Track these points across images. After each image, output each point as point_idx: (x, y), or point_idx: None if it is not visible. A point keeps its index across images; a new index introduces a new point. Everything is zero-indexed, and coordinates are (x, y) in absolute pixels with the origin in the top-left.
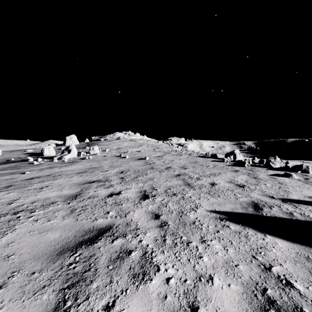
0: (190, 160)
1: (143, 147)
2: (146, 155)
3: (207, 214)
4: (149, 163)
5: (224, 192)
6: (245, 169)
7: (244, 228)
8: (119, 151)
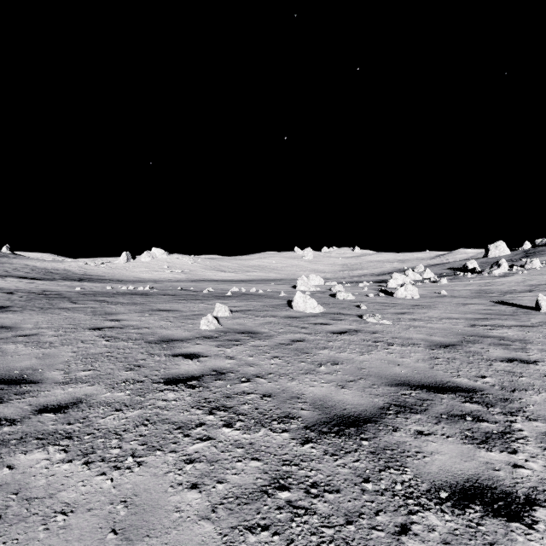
0: None
1: None
2: None
3: None
4: None
5: None
6: None
7: None
8: None
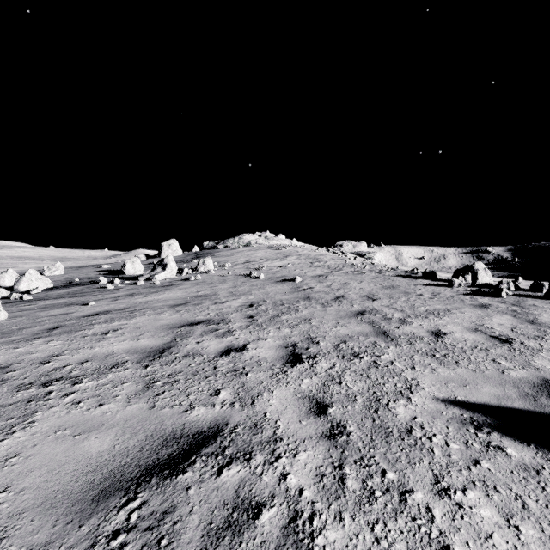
0: (382, 283)
1: (291, 260)
2: (295, 274)
3: (439, 410)
4: (303, 287)
5: (469, 354)
6: (503, 303)
7: (547, 459)
8: (248, 266)
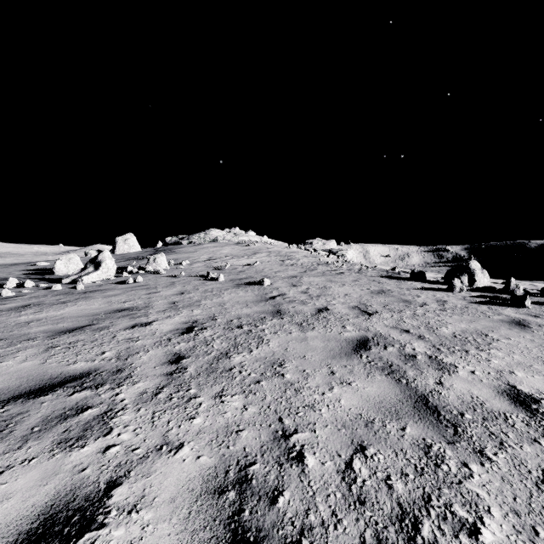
0: (369, 287)
1: (260, 257)
2: (264, 274)
3: None
4: (272, 294)
5: None
6: (538, 317)
7: None
8: (209, 264)
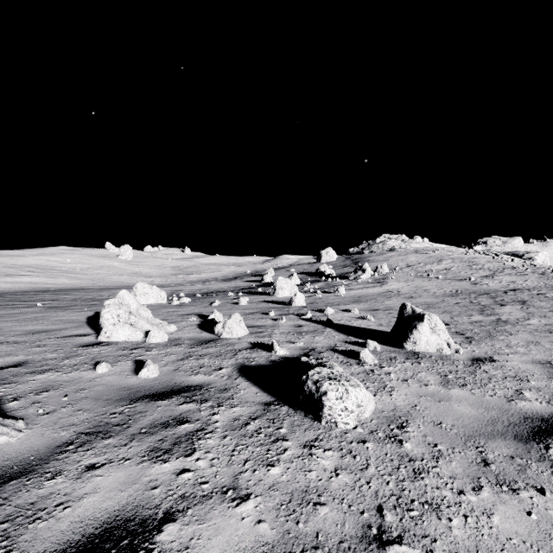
0: (545, 282)
1: (447, 264)
2: (464, 275)
3: None
4: (479, 284)
5: None
6: None
7: None
8: (414, 269)
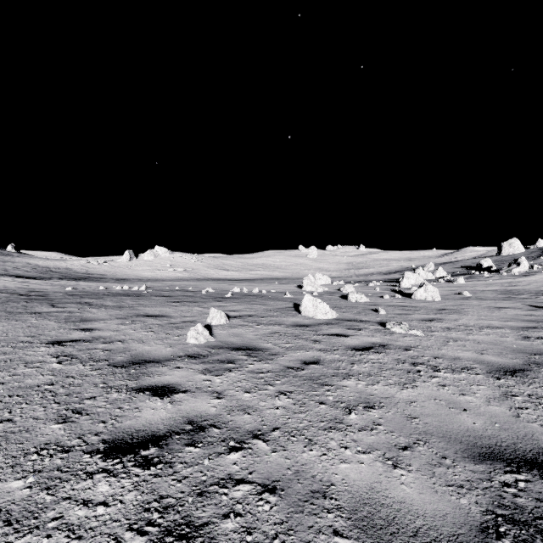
0: None
1: None
2: None
3: None
4: None
5: None
6: None
7: None
8: None
